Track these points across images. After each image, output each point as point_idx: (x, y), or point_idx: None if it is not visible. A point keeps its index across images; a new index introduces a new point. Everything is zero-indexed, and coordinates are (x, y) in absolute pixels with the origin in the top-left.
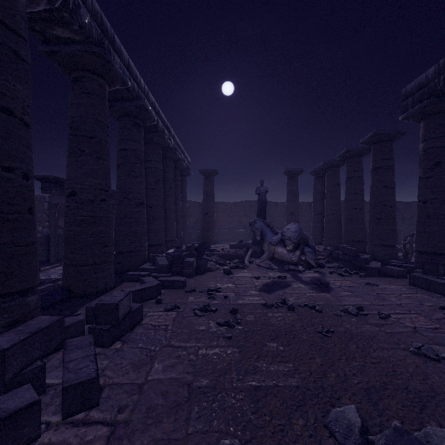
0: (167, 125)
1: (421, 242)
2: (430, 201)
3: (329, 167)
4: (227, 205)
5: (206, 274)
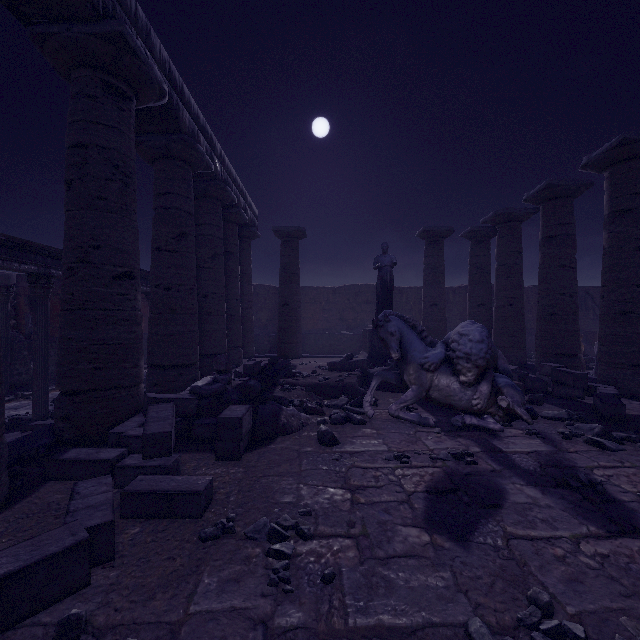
0: (204, 128)
1: None
2: None
3: (503, 221)
4: (320, 292)
5: (277, 443)
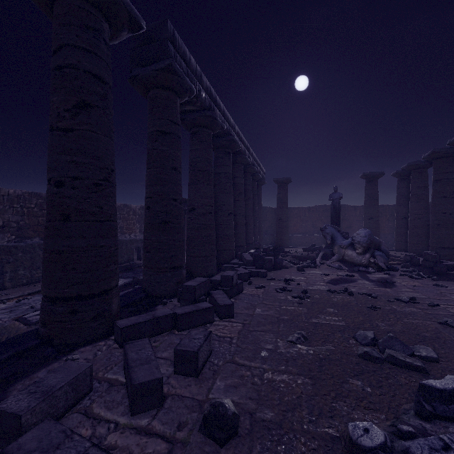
0: (247, 146)
1: None
2: None
3: (414, 169)
4: (300, 210)
5: (282, 270)
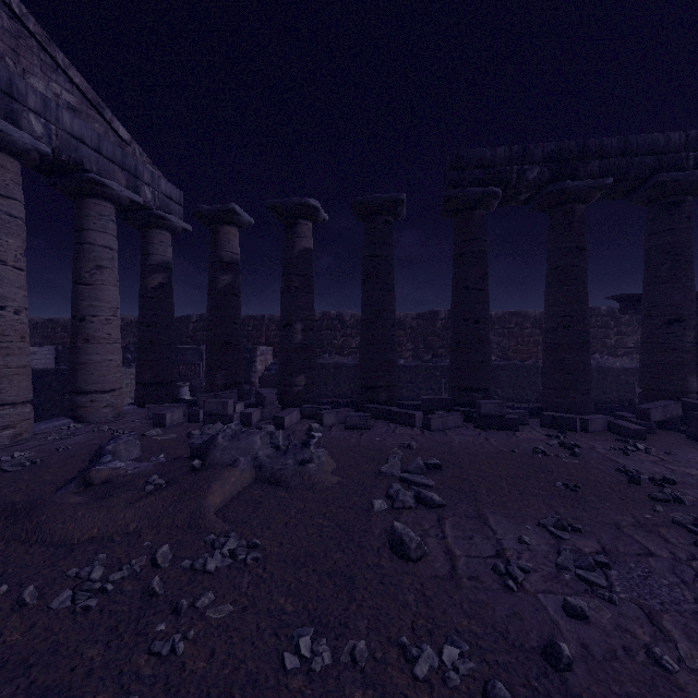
0: None
1: None
2: None
3: None
4: None
5: None
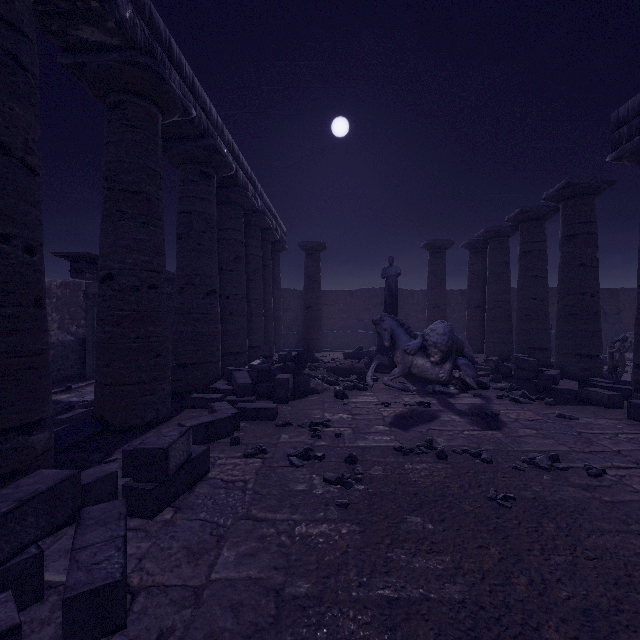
0: (251, 177)
1: None
2: None
3: (492, 236)
4: (339, 295)
5: (309, 397)
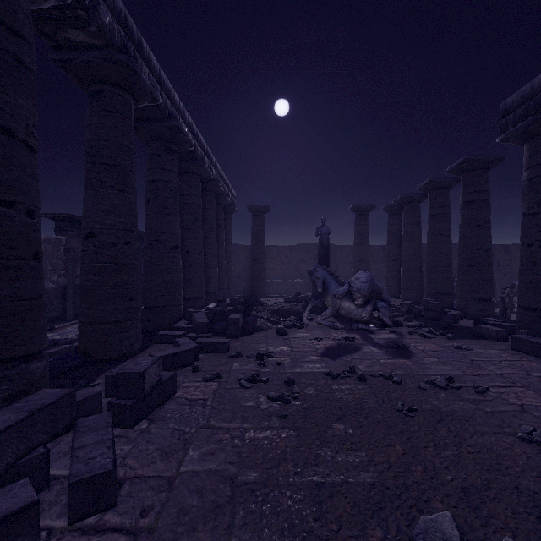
0: (207, 151)
1: (524, 295)
2: (537, 244)
3: (407, 202)
4: (280, 249)
5: (255, 334)
